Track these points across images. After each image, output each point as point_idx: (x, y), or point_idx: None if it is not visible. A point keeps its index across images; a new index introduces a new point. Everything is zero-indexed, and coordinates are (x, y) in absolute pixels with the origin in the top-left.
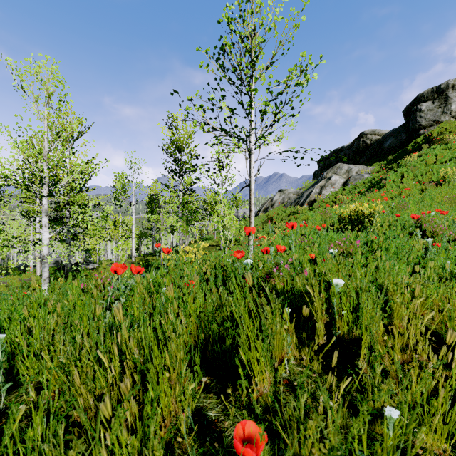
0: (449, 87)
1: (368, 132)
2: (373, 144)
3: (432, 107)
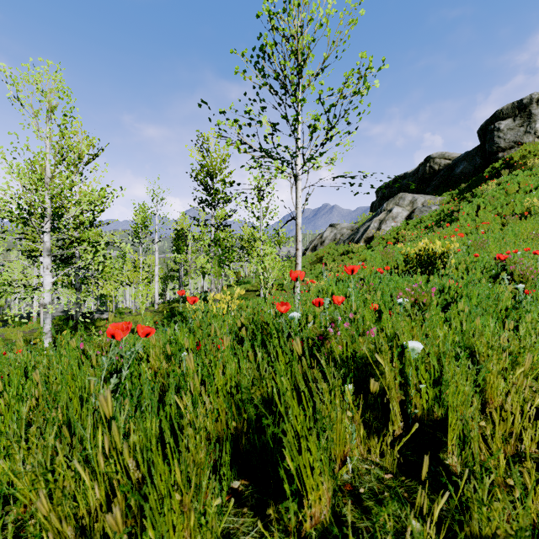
0: (533, 101)
1: (436, 155)
2: (442, 170)
3: (513, 125)
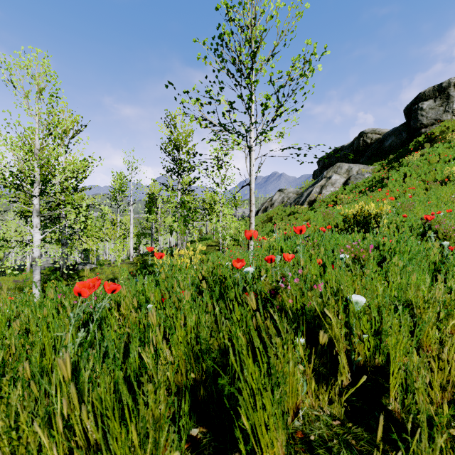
0: (451, 85)
1: (369, 131)
2: (374, 143)
3: (434, 105)
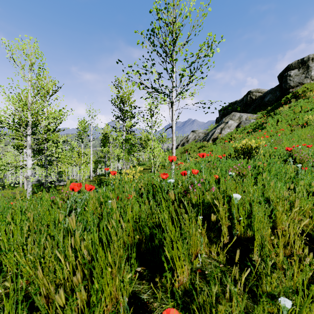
0: (309, 59)
1: (254, 90)
2: (257, 99)
3: (298, 73)
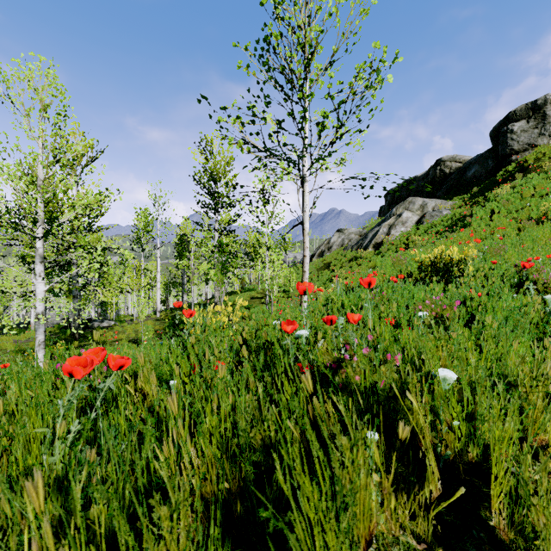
0: (547, 102)
1: (447, 158)
2: (453, 173)
3: (527, 127)
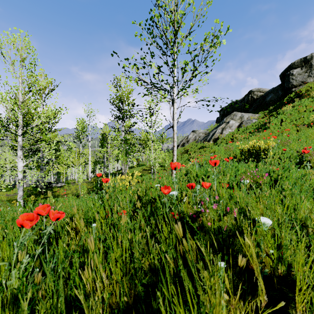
0: (313, 58)
1: (255, 90)
2: (258, 98)
3: (301, 72)
